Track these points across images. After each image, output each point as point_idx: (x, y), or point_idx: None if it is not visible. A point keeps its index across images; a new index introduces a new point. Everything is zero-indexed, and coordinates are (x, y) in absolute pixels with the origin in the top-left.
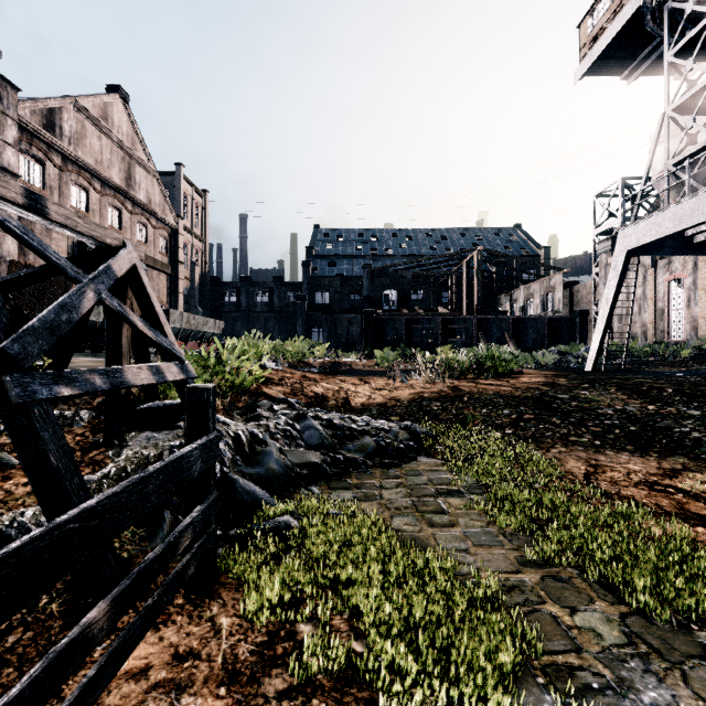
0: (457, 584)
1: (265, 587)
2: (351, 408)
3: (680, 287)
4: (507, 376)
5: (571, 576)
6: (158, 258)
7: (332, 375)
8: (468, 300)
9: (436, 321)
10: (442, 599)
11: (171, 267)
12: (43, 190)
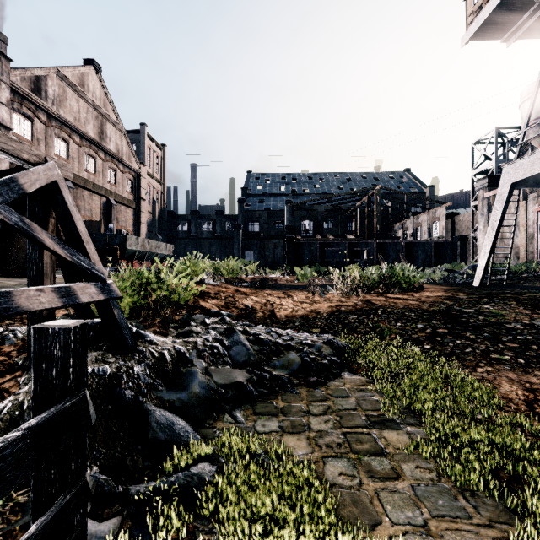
0: None
1: None
2: (276, 320)
3: None
4: (411, 291)
5: None
6: (125, 196)
7: (260, 289)
8: (369, 228)
9: (344, 245)
10: None
11: (135, 203)
12: (32, 141)
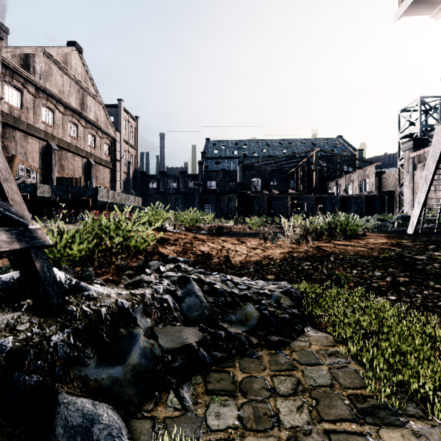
0: None
1: None
2: (231, 266)
3: None
4: (354, 238)
5: None
6: (103, 158)
7: (216, 236)
8: (308, 185)
9: (287, 199)
10: None
11: (112, 164)
12: (21, 109)
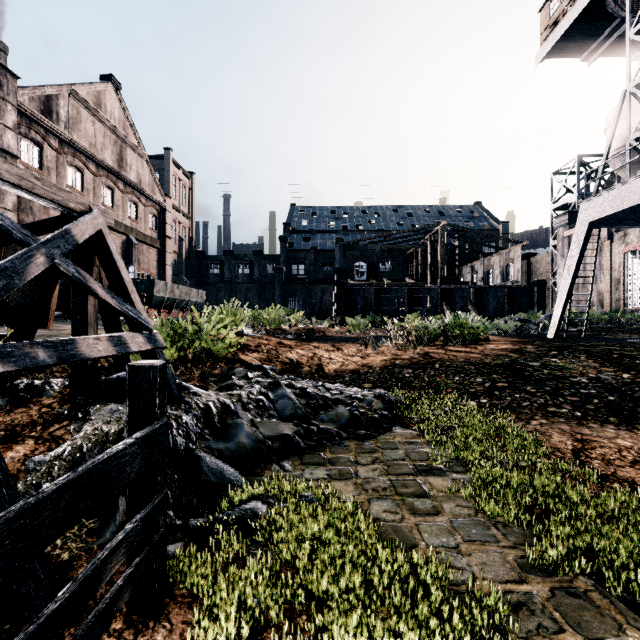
0: (454, 604)
1: (220, 611)
2: (324, 375)
3: (634, 258)
4: (475, 343)
5: (587, 588)
6: (147, 233)
7: (306, 342)
8: (432, 271)
9: (403, 291)
10: (440, 632)
11: (160, 242)
12: (41, 170)
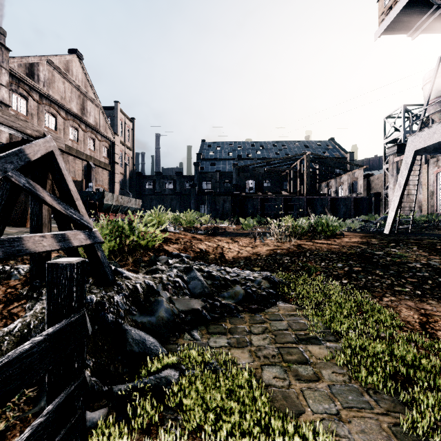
0: None
1: None
2: (225, 260)
3: None
4: (333, 237)
5: None
6: (102, 160)
7: (212, 236)
8: (300, 186)
9: (280, 200)
10: None
11: (110, 166)
12: (26, 116)
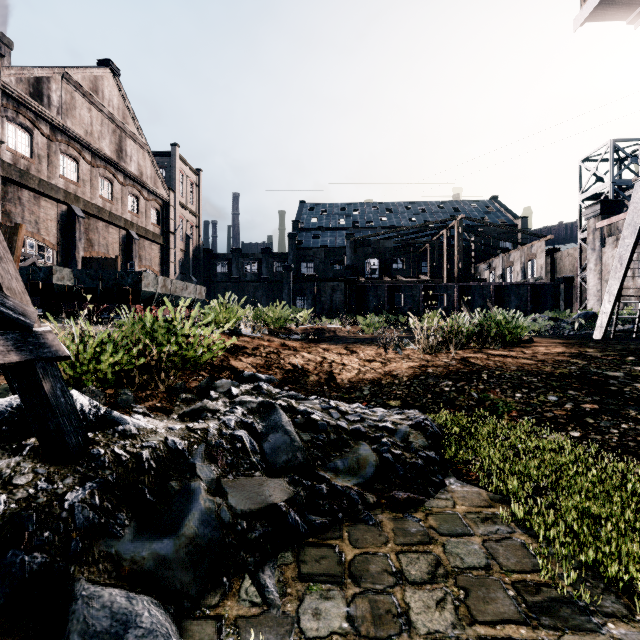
0: None
1: None
2: (336, 386)
3: None
4: (516, 345)
5: None
6: (150, 229)
7: (315, 343)
8: (448, 268)
9: (418, 288)
10: None
11: (163, 237)
12: (31, 158)
